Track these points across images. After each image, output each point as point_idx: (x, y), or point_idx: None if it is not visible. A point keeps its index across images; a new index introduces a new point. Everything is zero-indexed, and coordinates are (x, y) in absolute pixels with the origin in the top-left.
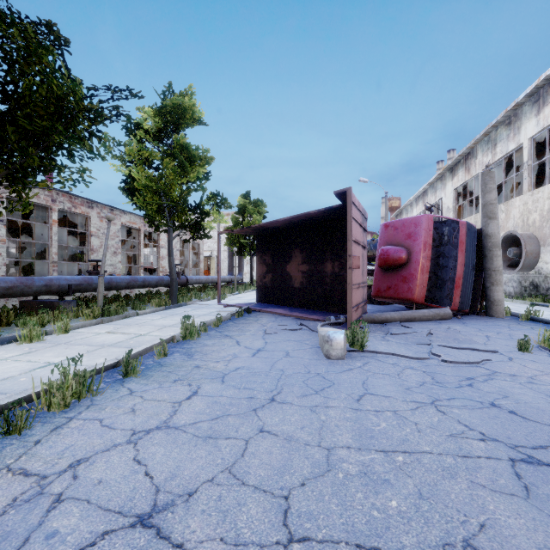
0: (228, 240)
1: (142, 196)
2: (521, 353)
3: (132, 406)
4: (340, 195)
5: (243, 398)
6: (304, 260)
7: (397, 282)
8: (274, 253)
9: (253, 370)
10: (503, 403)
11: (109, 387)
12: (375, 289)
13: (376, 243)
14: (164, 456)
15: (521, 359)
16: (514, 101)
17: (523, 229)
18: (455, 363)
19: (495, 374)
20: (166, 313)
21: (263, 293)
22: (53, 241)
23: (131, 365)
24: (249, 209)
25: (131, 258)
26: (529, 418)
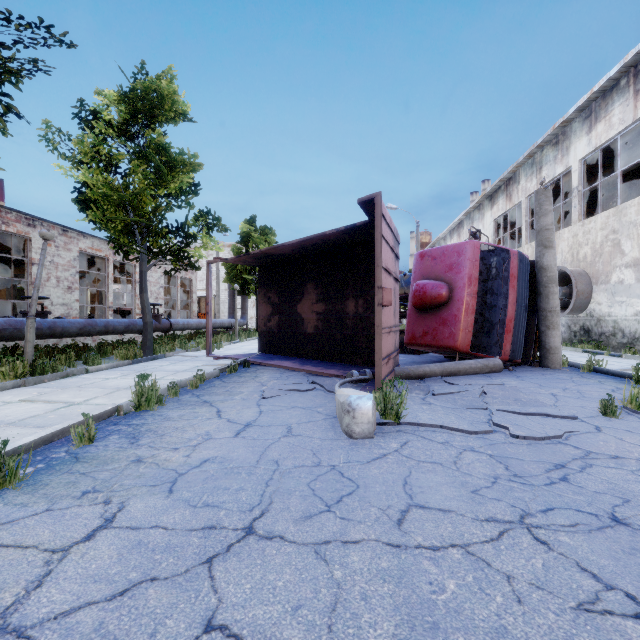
0: (227, 275)
1: (100, 209)
2: (607, 419)
3: None
4: (366, 205)
5: (195, 530)
6: (320, 298)
7: (436, 325)
8: (281, 288)
9: (228, 465)
10: (629, 515)
11: None
12: (408, 334)
13: (409, 279)
14: None
15: (612, 429)
16: (563, 117)
17: (573, 265)
18: (531, 438)
19: (591, 456)
20: (131, 368)
21: (267, 341)
22: None
23: (6, 468)
24: (255, 237)
25: (97, 296)
26: None
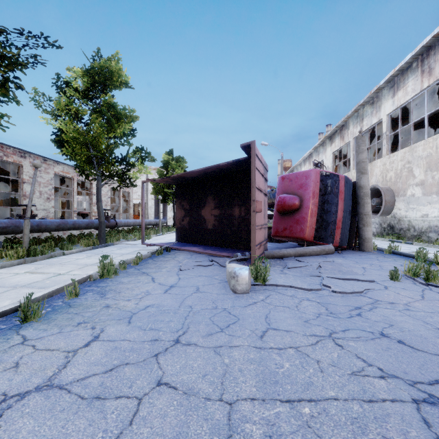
0: (154, 189)
1: (71, 147)
2: (392, 282)
3: (18, 359)
4: (246, 148)
5: (146, 341)
6: (216, 206)
7: (292, 224)
8: (191, 199)
9: (162, 308)
10: (390, 332)
11: (0, 335)
12: (274, 229)
13: (275, 193)
14: (30, 434)
15: (394, 287)
16: (376, 86)
17: (383, 184)
18: (344, 293)
19: (377, 302)
20: (92, 252)
21: (182, 234)
22: None
23: (32, 309)
24: (172, 164)
25: (65, 204)
26: (417, 348)
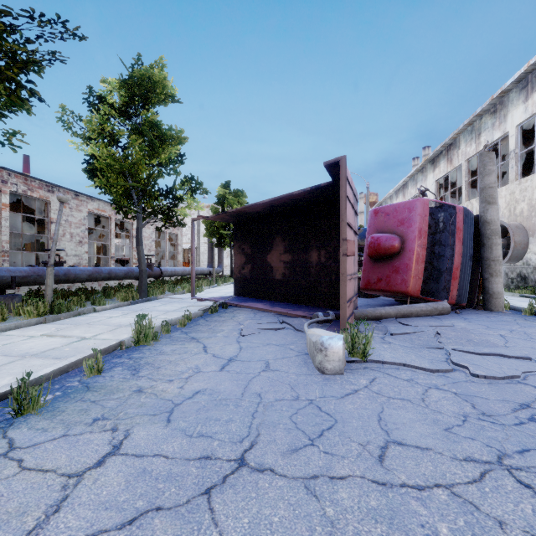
0: (207, 231)
1: (105, 177)
2: None
3: None
4: (331, 167)
5: (193, 460)
6: (287, 249)
7: (389, 273)
8: (254, 241)
9: (217, 397)
10: None
11: None
12: (364, 281)
13: (362, 232)
14: None
15: None
16: (501, 88)
17: (510, 220)
18: (491, 378)
19: None
20: (130, 308)
21: (241, 286)
22: (3, 228)
23: (30, 396)
24: (229, 199)
25: (102, 249)
26: None
